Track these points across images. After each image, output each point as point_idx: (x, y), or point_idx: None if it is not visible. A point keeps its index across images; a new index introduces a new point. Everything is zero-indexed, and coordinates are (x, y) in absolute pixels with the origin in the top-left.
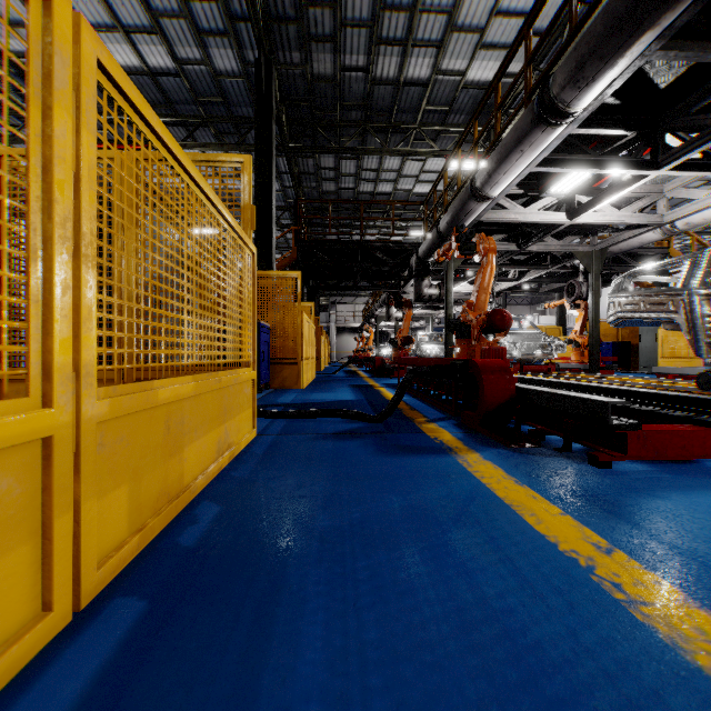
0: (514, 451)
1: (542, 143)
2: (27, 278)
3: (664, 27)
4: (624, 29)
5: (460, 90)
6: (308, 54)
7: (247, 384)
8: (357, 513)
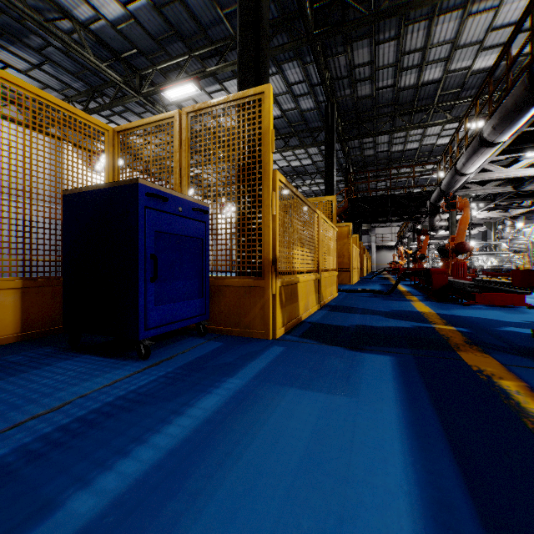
0: (437, 302)
1: (488, 152)
2: (317, 256)
3: (530, 114)
4: (507, 119)
5: (468, 77)
6: (355, 89)
7: (335, 277)
8: (370, 305)
